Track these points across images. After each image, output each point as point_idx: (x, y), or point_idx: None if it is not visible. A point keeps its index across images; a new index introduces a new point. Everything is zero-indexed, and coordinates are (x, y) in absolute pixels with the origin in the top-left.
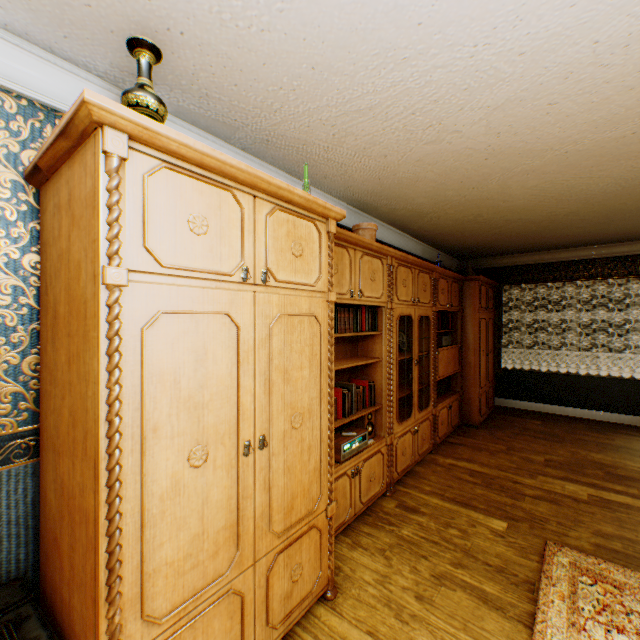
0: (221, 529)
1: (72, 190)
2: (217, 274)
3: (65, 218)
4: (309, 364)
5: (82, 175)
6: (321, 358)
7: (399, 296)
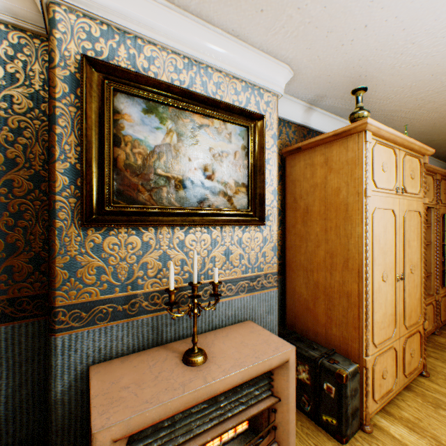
0: (389, 315)
1: (328, 157)
2: (389, 190)
3: (319, 169)
4: (415, 239)
5: (341, 151)
6: (420, 236)
7: (441, 200)
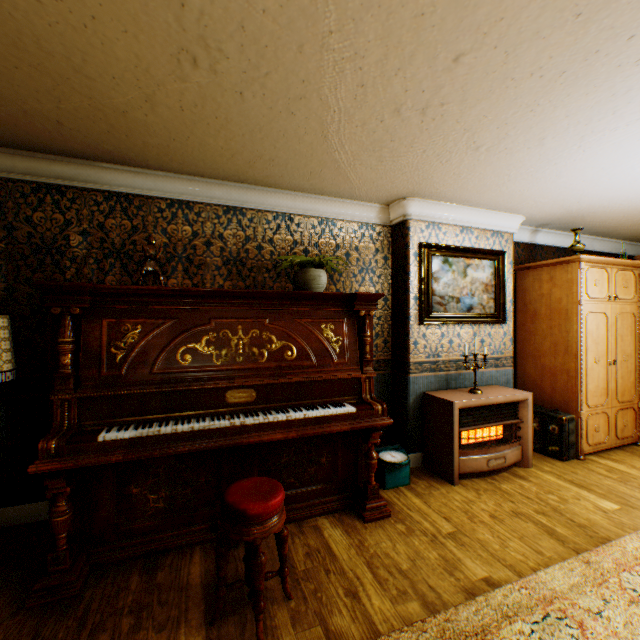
0: (601, 388)
1: (552, 276)
2: (600, 299)
3: (544, 284)
4: (629, 335)
5: (562, 273)
6: (634, 332)
7: None
